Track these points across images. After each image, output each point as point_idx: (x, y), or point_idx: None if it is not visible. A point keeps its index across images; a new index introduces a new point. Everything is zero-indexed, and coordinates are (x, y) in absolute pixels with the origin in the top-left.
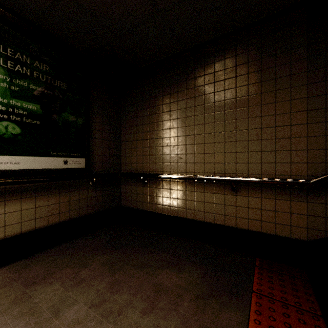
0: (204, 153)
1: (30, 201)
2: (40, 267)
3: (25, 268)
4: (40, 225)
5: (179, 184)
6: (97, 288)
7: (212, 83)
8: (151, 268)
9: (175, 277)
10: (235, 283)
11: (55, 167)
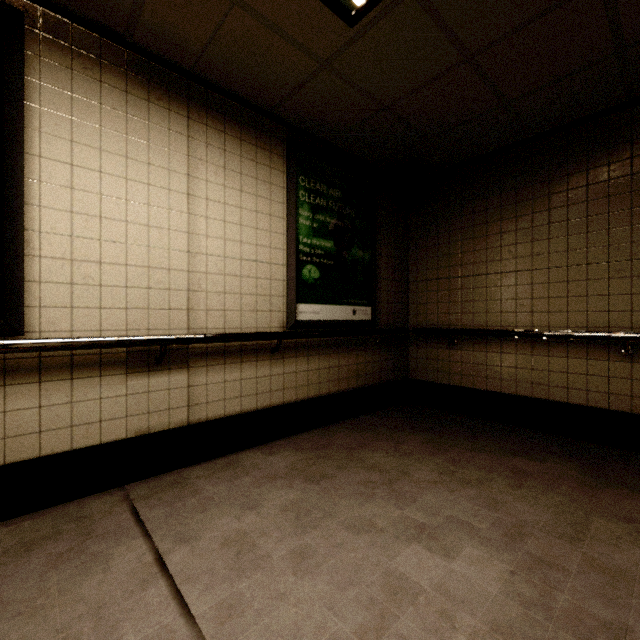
0: (568, 296)
1: (325, 359)
2: (345, 437)
3: (328, 436)
4: (333, 390)
5: (519, 345)
6: (433, 461)
7: (584, 186)
8: (494, 454)
9: (536, 465)
10: (638, 482)
11: (345, 318)
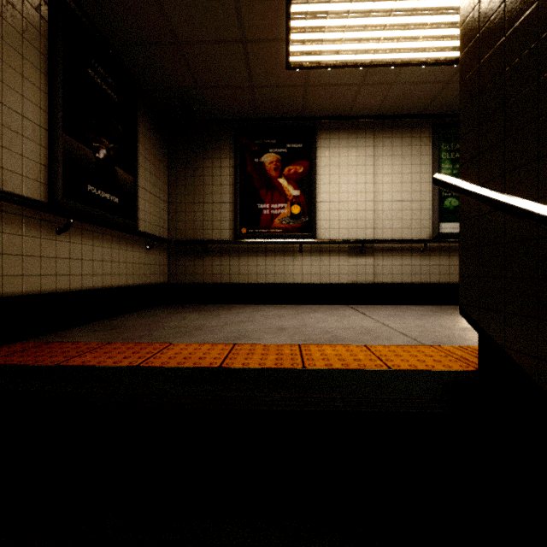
0: None
1: None
2: None
3: None
4: None
5: None
6: None
7: None
8: None
9: None
10: None
11: None
